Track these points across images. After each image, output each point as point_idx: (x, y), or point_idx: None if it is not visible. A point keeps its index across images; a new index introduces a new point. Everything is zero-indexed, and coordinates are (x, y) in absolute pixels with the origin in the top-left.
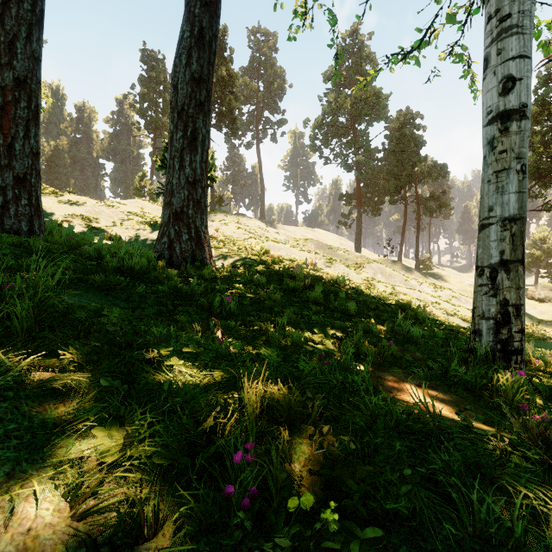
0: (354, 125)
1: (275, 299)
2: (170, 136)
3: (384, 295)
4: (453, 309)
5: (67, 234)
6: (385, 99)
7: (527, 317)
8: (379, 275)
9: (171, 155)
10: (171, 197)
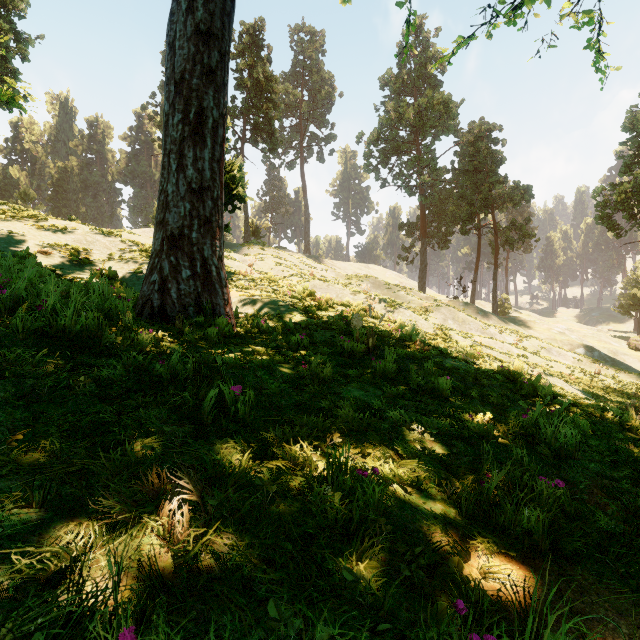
0: (417, 140)
1: (323, 375)
2: (164, 121)
3: (467, 351)
4: (544, 364)
5: (6, 268)
6: (456, 108)
7: (635, 374)
8: (451, 321)
9: (165, 150)
10: (165, 212)
